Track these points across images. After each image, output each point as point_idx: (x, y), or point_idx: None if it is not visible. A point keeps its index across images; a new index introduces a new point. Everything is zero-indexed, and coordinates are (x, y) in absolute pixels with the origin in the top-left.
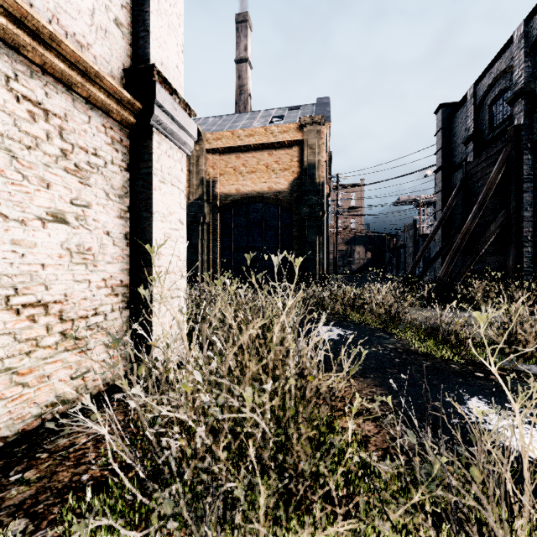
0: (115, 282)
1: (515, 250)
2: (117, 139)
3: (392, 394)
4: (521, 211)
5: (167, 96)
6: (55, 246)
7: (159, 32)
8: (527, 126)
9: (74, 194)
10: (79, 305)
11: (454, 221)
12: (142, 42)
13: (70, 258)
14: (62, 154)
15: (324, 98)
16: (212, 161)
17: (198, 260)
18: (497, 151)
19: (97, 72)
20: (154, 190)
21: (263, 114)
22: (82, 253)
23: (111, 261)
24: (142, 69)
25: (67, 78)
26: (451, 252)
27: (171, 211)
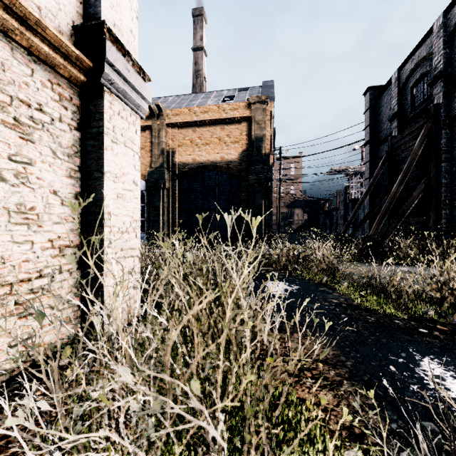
0: (63, 242)
1: (435, 212)
2: (66, 97)
3: (344, 355)
4: (440, 178)
5: (119, 56)
6: None
7: None
8: (445, 104)
9: (13, 149)
10: (19, 268)
11: (380, 187)
12: (93, 0)
13: (8, 218)
14: None
15: (269, 81)
16: (172, 134)
17: (159, 221)
18: (419, 126)
19: (38, 20)
20: (106, 149)
21: (216, 94)
22: (23, 213)
23: (58, 221)
24: (92, 26)
25: (1, 22)
26: (381, 214)
27: (124, 172)
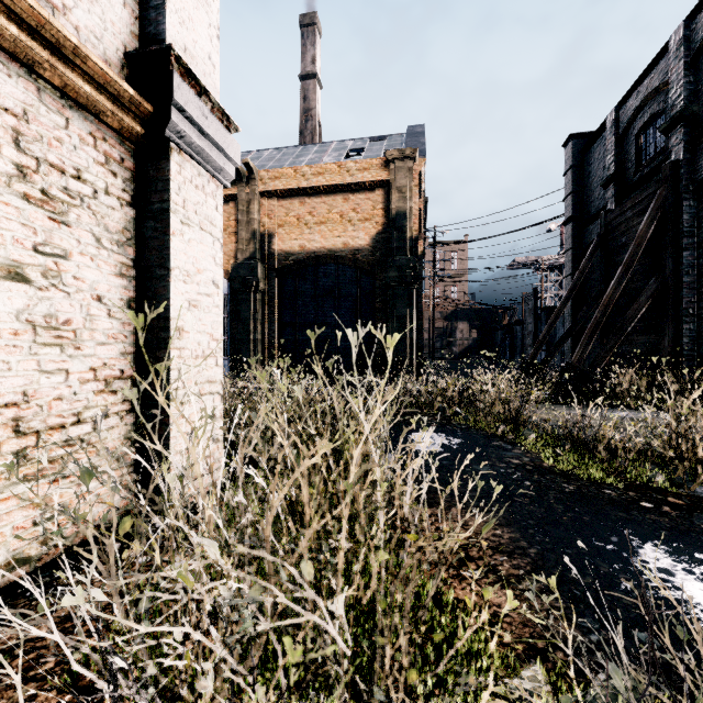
0: (111, 372)
1: (672, 327)
2: (115, 158)
3: (526, 539)
4: (680, 275)
5: (192, 96)
6: (6, 317)
7: (180, 1)
8: (688, 162)
9: (40, 236)
10: (49, 409)
11: (589, 288)
12: (154, 14)
13: (34, 337)
14: (18, 173)
15: (417, 126)
16: (268, 208)
17: (249, 340)
18: (648, 195)
19: (77, 47)
20: (173, 234)
21: (337, 146)
22: (55, 329)
23: (104, 341)
24: (152, 52)
25: (25, 52)
26: (588, 330)
27: (200, 268)
